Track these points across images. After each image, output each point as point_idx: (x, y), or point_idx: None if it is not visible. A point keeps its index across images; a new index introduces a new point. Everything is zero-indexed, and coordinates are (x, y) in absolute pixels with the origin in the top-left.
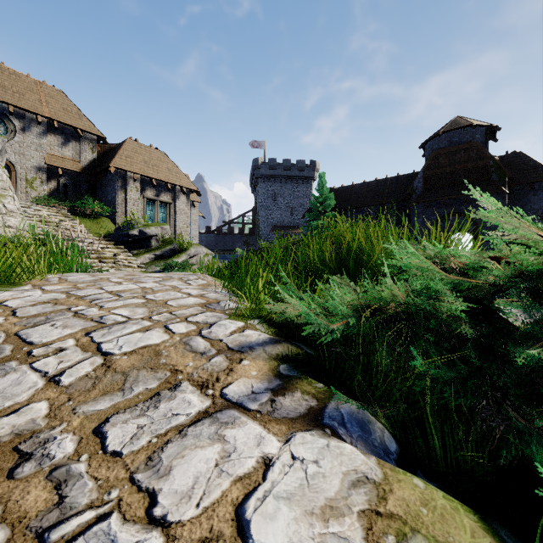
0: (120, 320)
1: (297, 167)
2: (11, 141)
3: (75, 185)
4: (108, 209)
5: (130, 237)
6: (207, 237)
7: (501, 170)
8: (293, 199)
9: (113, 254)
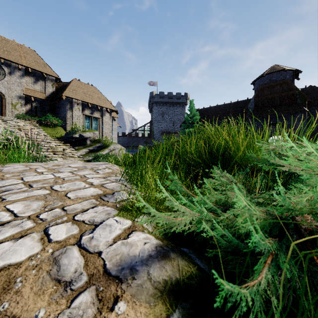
0: (3, 219)
1: (176, 97)
2: (2, 80)
3: (41, 107)
4: (61, 122)
5: (73, 138)
6: (123, 139)
7: (303, 96)
8: (174, 116)
9: (62, 149)
